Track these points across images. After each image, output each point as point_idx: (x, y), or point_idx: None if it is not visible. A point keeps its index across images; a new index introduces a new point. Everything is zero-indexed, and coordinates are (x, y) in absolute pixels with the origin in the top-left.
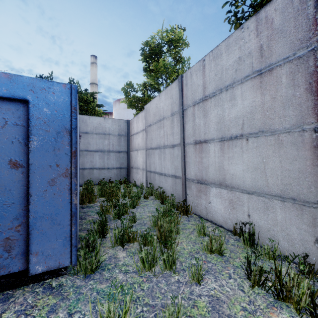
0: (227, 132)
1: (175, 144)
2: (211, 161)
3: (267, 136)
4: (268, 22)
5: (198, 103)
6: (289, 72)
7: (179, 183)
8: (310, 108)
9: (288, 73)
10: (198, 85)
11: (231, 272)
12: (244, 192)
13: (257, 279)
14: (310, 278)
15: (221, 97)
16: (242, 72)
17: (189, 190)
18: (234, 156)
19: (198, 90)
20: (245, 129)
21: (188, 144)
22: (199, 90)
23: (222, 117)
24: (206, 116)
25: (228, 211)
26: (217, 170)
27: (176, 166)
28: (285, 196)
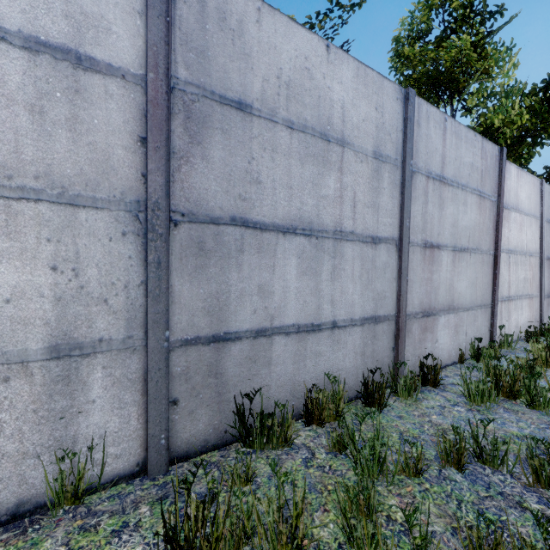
0: (459, 242)
1: (383, 236)
2: (443, 277)
3: (479, 254)
4: (486, 155)
5: (434, 178)
6: (489, 208)
7: (385, 331)
8: (493, 240)
9: (489, 208)
10: (437, 149)
11: (548, 373)
12: (465, 310)
13: (548, 363)
14: (538, 343)
15: (458, 194)
16: (473, 182)
17: (408, 336)
18: (462, 271)
19: (437, 157)
20: (470, 243)
21: (413, 244)
22: (438, 159)
23: (457, 220)
24: (443, 208)
25: (454, 340)
26: (448, 289)
27: (380, 292)
28: (482, 304)
